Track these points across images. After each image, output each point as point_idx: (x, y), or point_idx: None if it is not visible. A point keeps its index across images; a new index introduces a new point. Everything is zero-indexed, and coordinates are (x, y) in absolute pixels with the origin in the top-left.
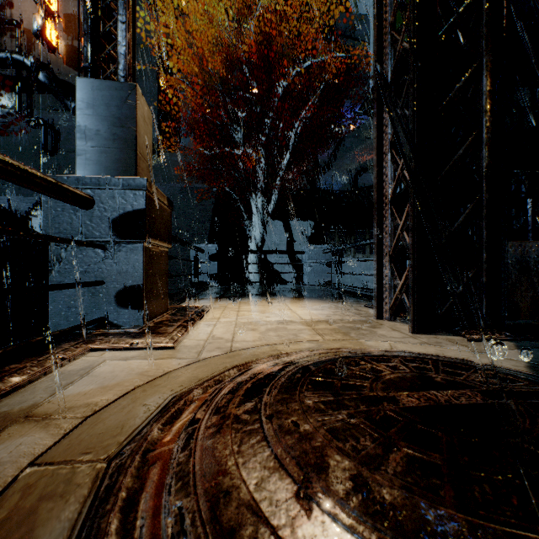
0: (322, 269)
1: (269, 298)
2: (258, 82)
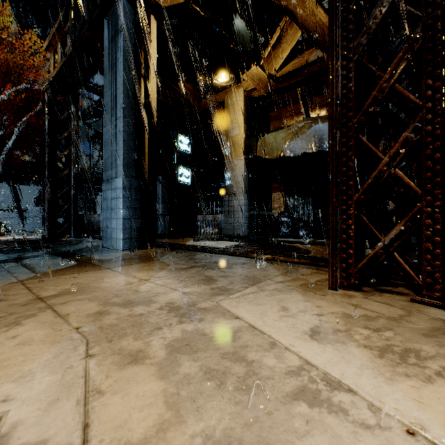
0: (40, 221)
1: None
2: None
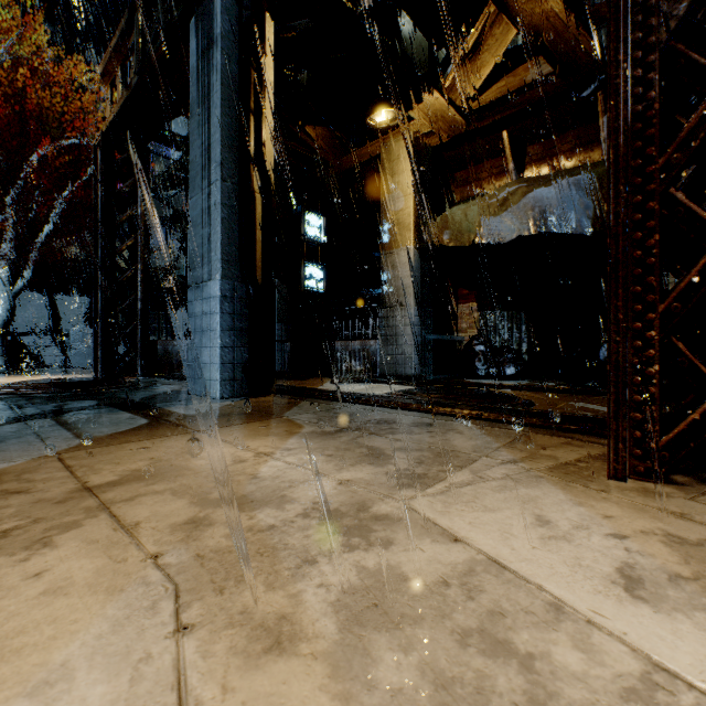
0: (90, 352)
1: (18, 376)
2: (3, 132)
